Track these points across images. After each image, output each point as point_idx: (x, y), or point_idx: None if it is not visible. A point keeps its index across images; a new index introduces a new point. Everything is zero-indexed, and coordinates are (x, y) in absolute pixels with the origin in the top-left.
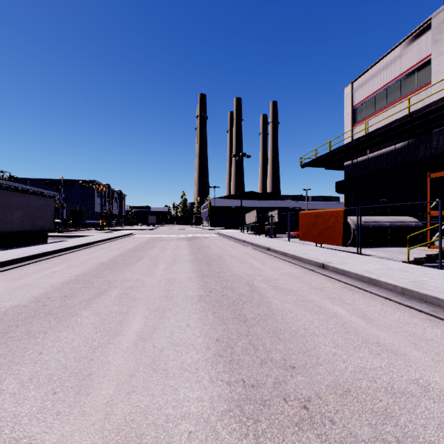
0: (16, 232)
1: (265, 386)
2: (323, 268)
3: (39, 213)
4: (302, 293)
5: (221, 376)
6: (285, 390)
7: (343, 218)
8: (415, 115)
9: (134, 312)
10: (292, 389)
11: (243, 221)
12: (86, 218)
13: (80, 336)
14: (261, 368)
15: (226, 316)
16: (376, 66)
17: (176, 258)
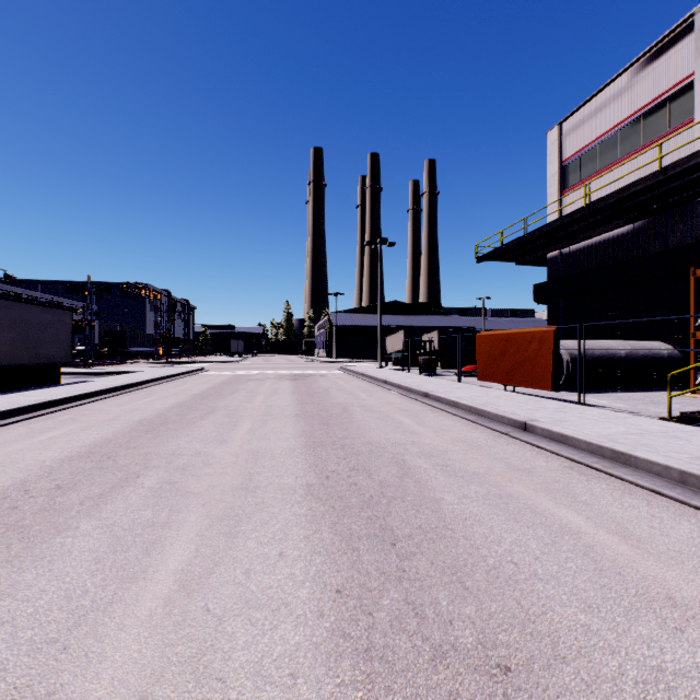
0: (4, 366)
1: None
2: (525, 431)
3: (45, 335)
4: (496, 479)
5: (347, 697)
6: None
7: (552, 343)
8: (670, 172)
9: (181, 523)
10: None
11: (383, 349)
12: (130, 344)
13: (59, 581)
14: (436, 671)
15: (357, 531)
16: (601, 96)
17: (271, 411)
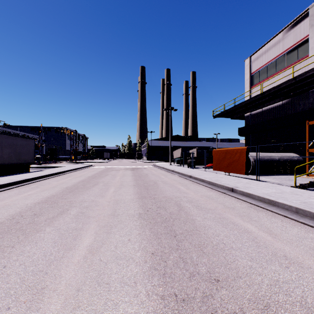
0: (5, 164)
1: (194, 301)
2: (232, 192)
3: (23, 150)
4: (219, 211)
5: (156, 290)
6: (212, 305)
7: (245, 154)
8: (297, 79)
9: (87, 228)
10: (218, 304)
11: (172, 156)
12: (59, 154)
13: (40, 250)
14: (190, 281)
15: (160, 231)
16: (268, 44)
17: (123, 183)
